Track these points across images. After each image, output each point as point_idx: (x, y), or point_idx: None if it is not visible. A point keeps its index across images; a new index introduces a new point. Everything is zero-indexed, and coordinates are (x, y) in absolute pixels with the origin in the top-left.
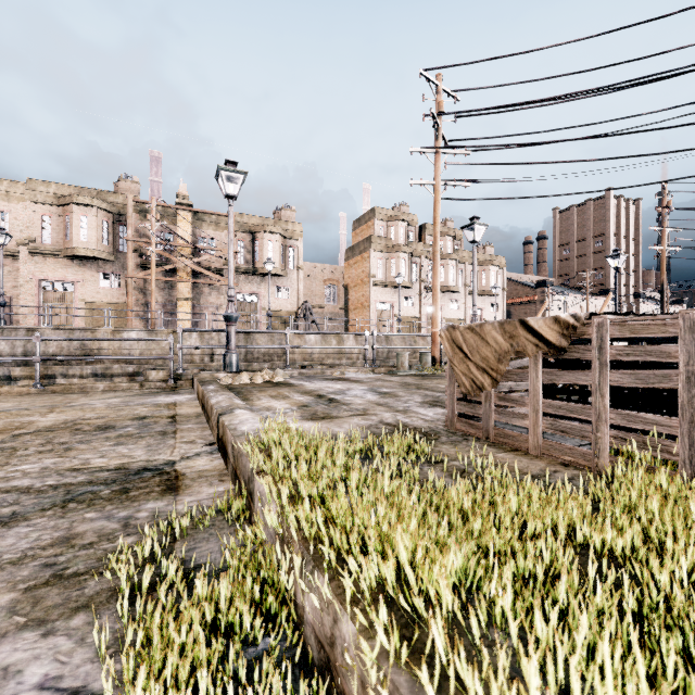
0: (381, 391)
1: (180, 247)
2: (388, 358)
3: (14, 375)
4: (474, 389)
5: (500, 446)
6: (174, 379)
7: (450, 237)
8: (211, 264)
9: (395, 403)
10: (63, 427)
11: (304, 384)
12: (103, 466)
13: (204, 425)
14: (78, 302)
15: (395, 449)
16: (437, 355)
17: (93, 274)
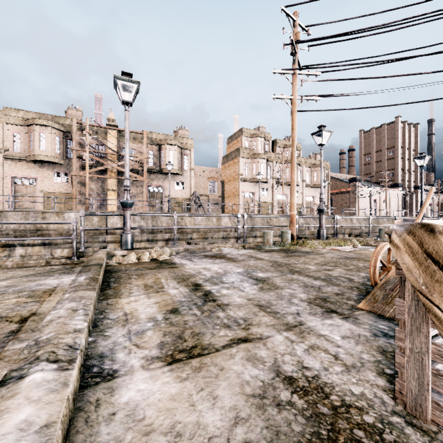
0: (257, 276)
1: (109, 154)
2: (251, 231)
3: None
4: None
5: None
6: (77, 256)
7: None
8: (130, 166)
9: (279, 304)
10: None
11: (185, 265)
12: None
13: None
14: (39, 192)
15: None
16: (294, 233)
17: (49, 173)
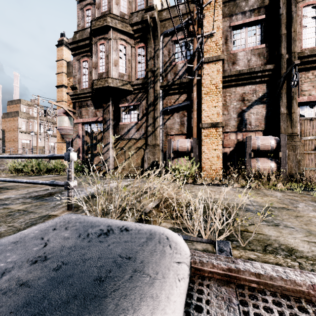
0: None
1: None
2: None
3: None
4: None
5: None
6: None
7: None
8: None
9: None
10: None
11: None
12: None
13: None
14: None
15: None
16: None
17: None
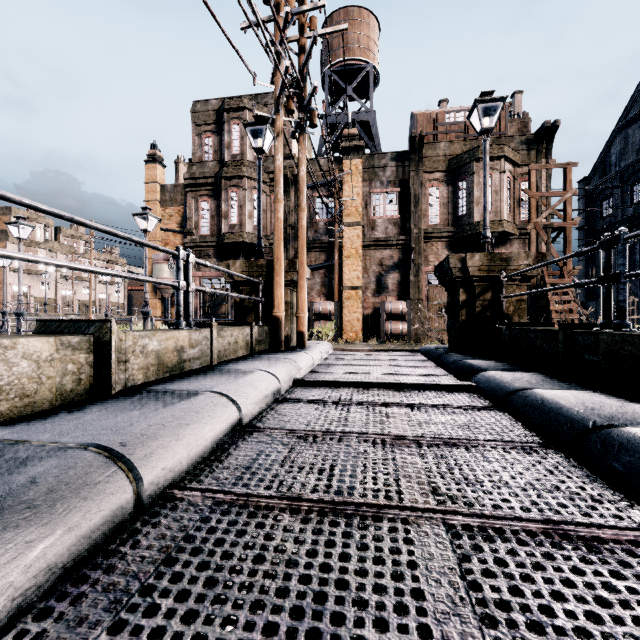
0: None
1: None
2: None
3: None
4: None
5: None
6: None
7: (83, 241)
8: None
9: None
10: None
11: None
12: None
13: None
14: None
15: None
16: None
17: None
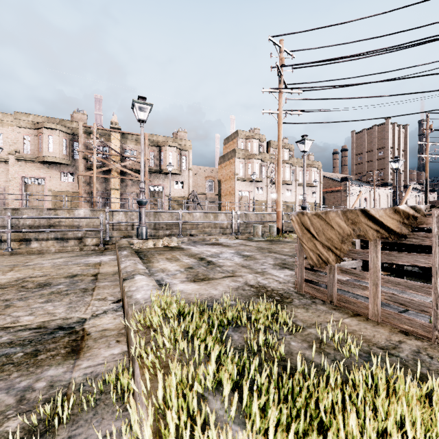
0: (244, 254)
1: (113, 155)
2: (246, 227)
3: (4, 239)
4: (320, 262)
5: (343, 310)
6: (103, 244)
7: (286, 149)
8: (132, 166)
9: (255, 265)
10: (13, 284)
11: (191, 248)
12: (28, 324)
13: (116, 282)
14: (47, 191)
15: (261, 318)
16: (280, 227)
17: (57, 173)
